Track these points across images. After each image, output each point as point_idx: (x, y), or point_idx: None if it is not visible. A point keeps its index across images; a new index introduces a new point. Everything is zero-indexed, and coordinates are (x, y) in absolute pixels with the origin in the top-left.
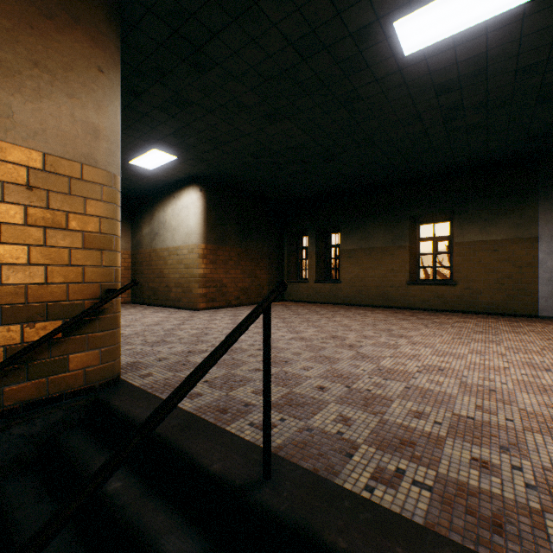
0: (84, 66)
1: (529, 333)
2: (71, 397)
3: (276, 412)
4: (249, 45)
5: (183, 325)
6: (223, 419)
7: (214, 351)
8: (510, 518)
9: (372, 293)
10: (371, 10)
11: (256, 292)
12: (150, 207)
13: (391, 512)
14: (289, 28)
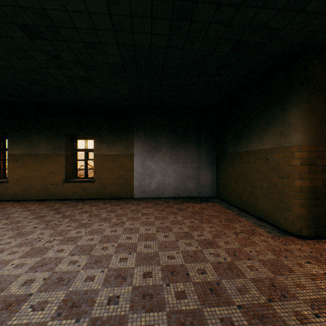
0: None
1: (113, 218)
2: None
3: None
4: None
5: None
6: None
7: None
8: None
9: (37, 190)
10: None
11: None
12: None
13: None
14: None
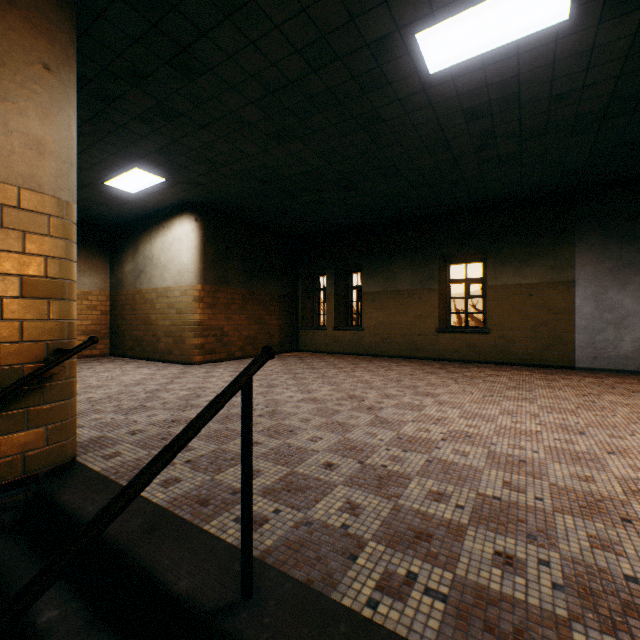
0: (22, 62)
1: (564, 387)
2: (3, 492)
3: (271, 501)
4: (247, 49)
5: (171, 384)
6: (202, 514)
7: (168, 446)
8: (533, 633)
9: (399, 342)
10: (391, 18)
11: (264, 341)
12: (134, 239)
13: (396, 636)
14: (295, 32)
